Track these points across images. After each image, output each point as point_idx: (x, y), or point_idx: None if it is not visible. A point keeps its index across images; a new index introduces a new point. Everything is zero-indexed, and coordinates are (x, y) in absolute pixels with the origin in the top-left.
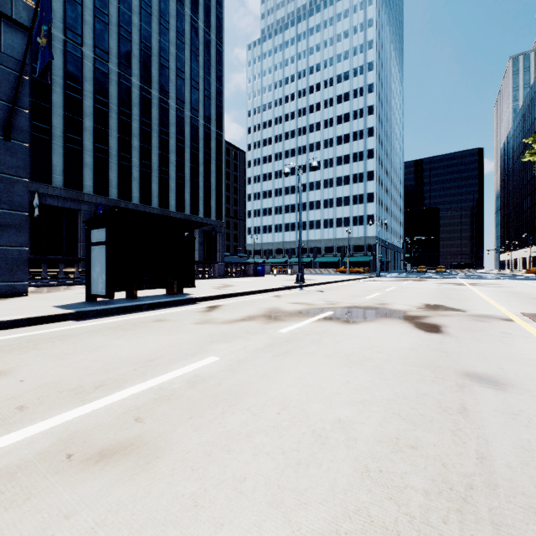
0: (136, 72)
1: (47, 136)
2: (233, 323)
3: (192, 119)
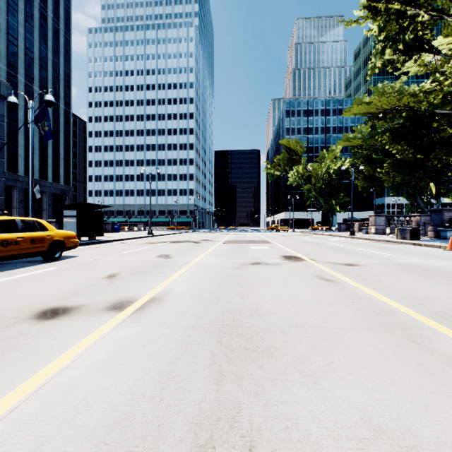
0: None
1: None
2: (140, 244)
3: (41, 95)
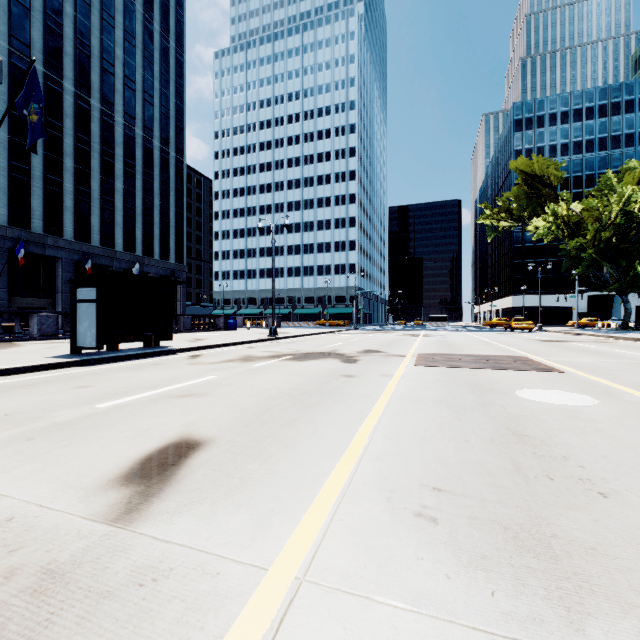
0: (69, 74)
1: None
2: (218, 364)
3: (145, 140)
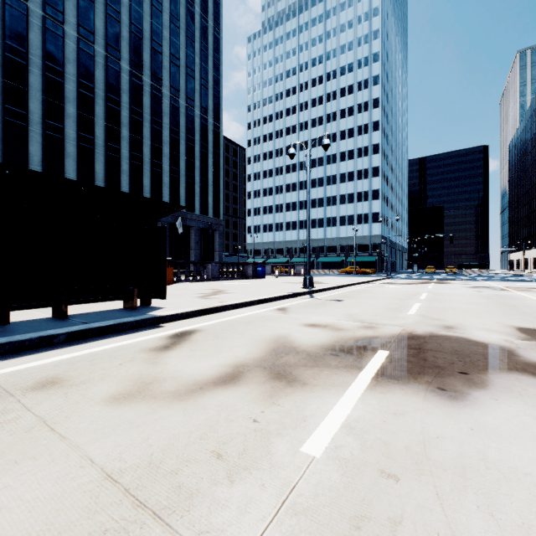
0: (125, 56)
1: (23, 122)
2: (194, 399)
3: (187, 109)
